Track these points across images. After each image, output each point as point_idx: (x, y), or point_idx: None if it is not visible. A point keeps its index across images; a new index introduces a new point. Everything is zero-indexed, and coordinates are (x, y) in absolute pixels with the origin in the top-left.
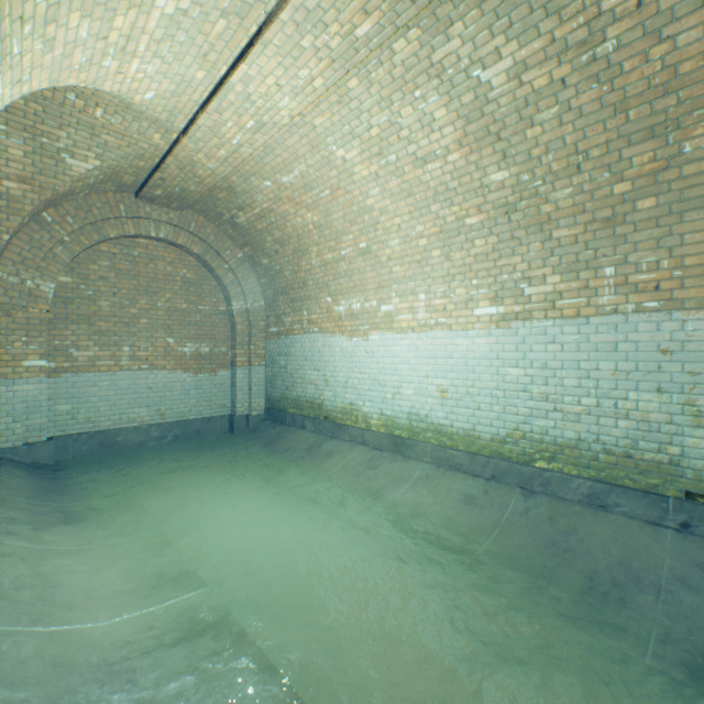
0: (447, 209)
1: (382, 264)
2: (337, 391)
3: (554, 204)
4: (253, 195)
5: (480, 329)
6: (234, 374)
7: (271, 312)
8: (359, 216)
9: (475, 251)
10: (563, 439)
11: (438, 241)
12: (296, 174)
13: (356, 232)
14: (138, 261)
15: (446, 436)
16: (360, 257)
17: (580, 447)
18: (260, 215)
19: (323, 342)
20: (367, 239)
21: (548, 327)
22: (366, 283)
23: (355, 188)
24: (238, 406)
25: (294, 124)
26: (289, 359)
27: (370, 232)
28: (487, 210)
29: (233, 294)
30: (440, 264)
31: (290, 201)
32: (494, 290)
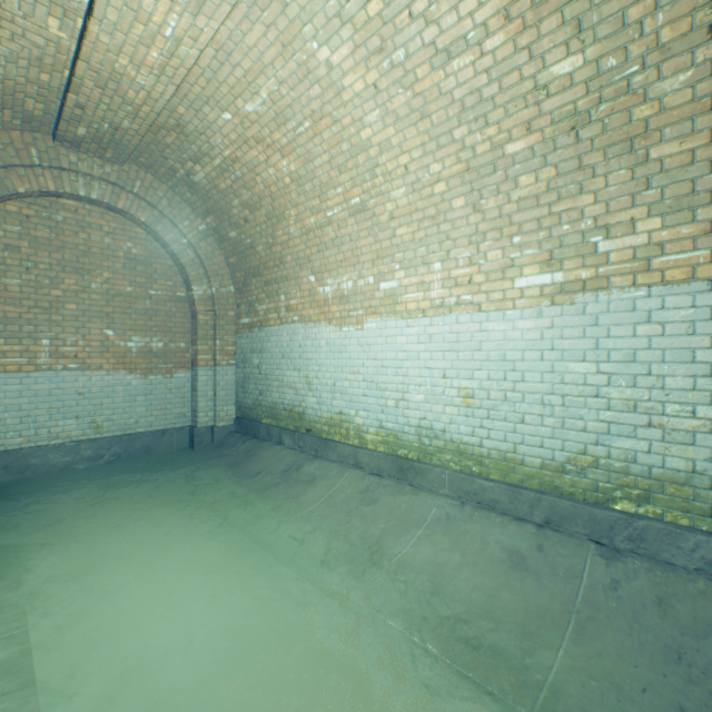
0: (478, 133)
1: (381, 225)
2: (322, 396)
3: (658, 102)
4: (210, 136)
5: (524, 307)
6: (196, 376)
7: (242, 300)
8: (350, 157)
9: (519, 193)
10: (664, 470)
11: (462, 184)
12: (264, 97)
13: (347, 183)
14: (62, 228)
15: (471, 459)
16: (352, 219)
17: (695, 483)
18: (221, 167)
19: (305, 334)
20: (362, 191)
21: (638, 298)
22: (360, 253)
23: (346, 114)
24: (200, 415)
25: (254, 1)
26: (264, 356)
27: (365, 181)
28: (542, 127)
29: (194, 276)
30: (465, 218)
31: (259, 144)
32: (548, 250)
